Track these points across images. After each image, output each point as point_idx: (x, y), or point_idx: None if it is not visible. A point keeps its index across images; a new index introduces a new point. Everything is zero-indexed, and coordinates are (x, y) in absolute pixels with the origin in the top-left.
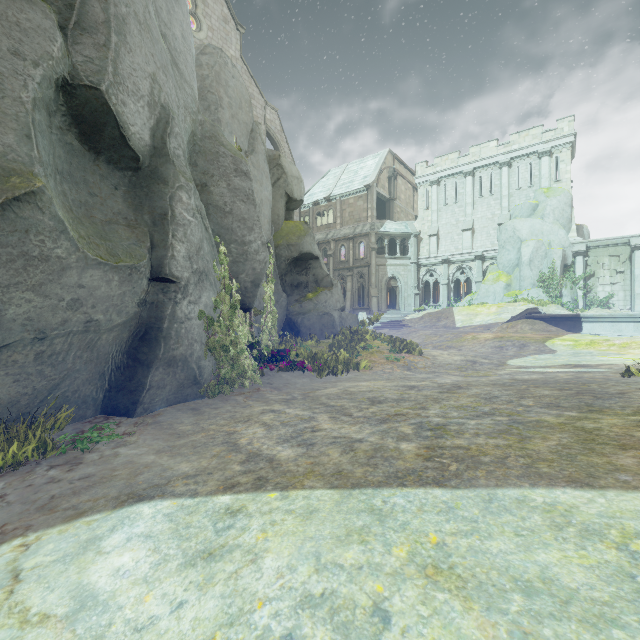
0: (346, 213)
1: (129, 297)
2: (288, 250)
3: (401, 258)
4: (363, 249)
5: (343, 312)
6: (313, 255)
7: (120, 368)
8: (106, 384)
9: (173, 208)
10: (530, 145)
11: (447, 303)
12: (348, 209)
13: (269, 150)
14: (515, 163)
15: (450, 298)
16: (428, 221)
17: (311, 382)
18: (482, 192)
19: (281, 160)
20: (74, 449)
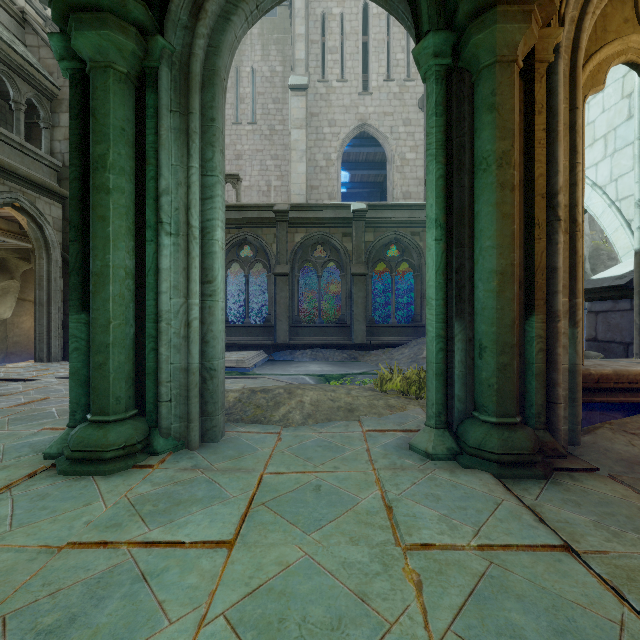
0: None
1: None
2: None
3: None
4: None
5: None
6: None
7: None
8: None
9: None
10: None
11: None
12: None
13: None
14: None
15: None
16: None
17: None
18: None
19: None
20: None
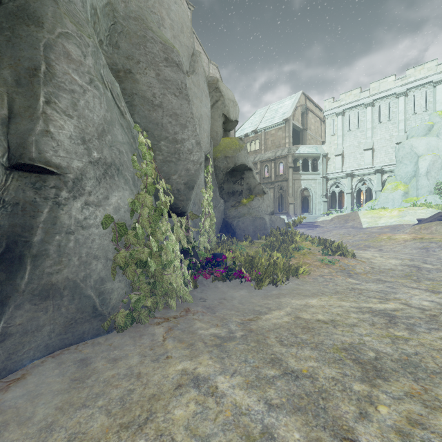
0: (269, 141)
1: None
2: (225, 162)
3: (312, 174)
4: (282, 168)
5: (273, 216)
6: (247, 166)
7: None
8: None
9: (51, 62)
10: (425, 76)
11: (351, 208)
12: (270, 138)
13: (209, 76)
14: (411, 93)
15: (353, 204)
16: (334, 144)
17: (250, 296)
18: (381, 118)
19: (219, 84)
20: None
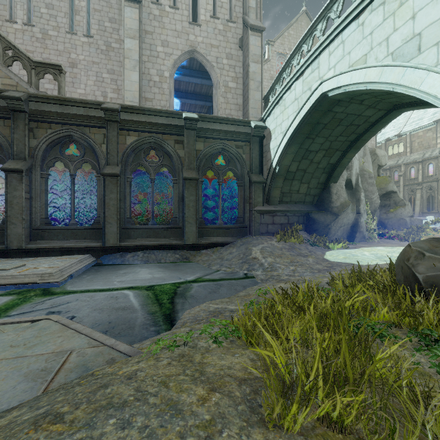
0: (415, 143)
1: (353, 218)
2: (380, 191)
3: None
4: (432, 167)
5: (412, 218)
6: (393, 191)
7: (349, 232)
8: (347, 236)
9: (360, 197)
10: None
11: None
12: (417, 140)
13: (369, 148)
14: None
15: None
16: None
17: (398, 242)
18: None
19: (376, 151)
20: (352, 244)
